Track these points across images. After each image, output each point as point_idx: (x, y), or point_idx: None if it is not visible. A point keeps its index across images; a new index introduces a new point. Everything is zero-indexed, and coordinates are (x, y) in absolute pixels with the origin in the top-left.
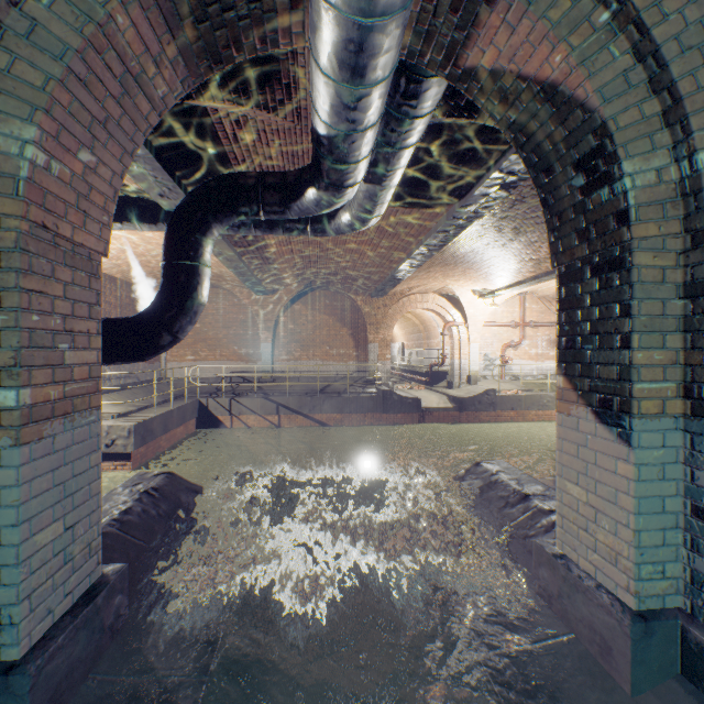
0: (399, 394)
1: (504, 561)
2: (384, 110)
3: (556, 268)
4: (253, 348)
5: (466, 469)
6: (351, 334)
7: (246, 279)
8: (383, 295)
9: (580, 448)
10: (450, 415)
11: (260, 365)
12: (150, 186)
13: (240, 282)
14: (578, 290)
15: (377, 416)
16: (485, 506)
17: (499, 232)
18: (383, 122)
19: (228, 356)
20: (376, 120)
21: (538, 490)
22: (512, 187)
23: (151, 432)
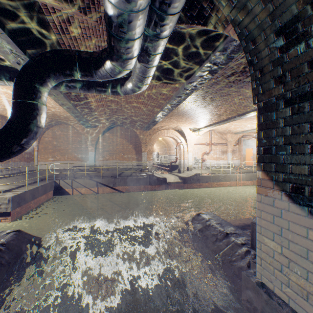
0: (157, 176)
1: (221, 279)
2: (150, 1)
3: (256, 104)
4: (85, 154)
5: (193, 217)
6: (134, 148)
7: (80, 119)
8: (149, 129)
9: (275, 217)
10: (180, 185)
11: (88, 163)
12: (9, 56)
13: (77, 121)
14: (274, 117)
15: (146, 186)
16: (205, 240)
17: (204, 99)
18: (149, 18)
19: (71, 158)
20: (145, 6)
21: (232, 230)
22: (214, 72)
23: (24, 200)
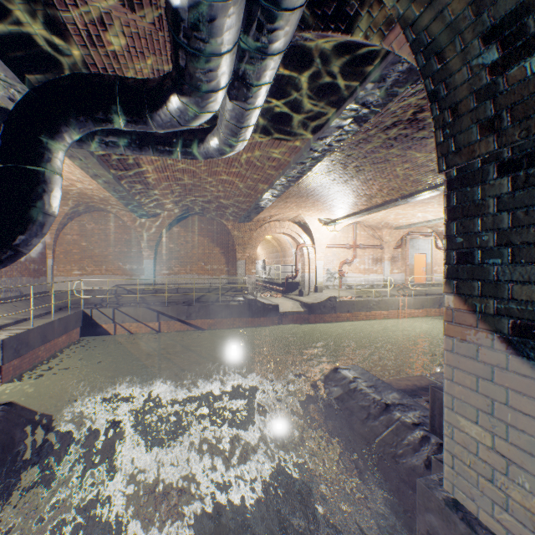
0: (262, 301)
1: (378, 491)
2: None
3: (443, 173)
4: (137, 264)
5: (326, 375)
6: (223, 253)
7: (127, 203)
8: (249, 221)
9: (481, 381)
10: (302, 317)
11: (142, 279)
12: None
13: (122, 205)
14: (478, 195)
15: (244, 320)
16: (348, 417)
17: (344, 169)
18: (248, 15)
19: (113, 271)
20: None
21: (395, 398)
22: (363, 121)
23: (26, 345)
